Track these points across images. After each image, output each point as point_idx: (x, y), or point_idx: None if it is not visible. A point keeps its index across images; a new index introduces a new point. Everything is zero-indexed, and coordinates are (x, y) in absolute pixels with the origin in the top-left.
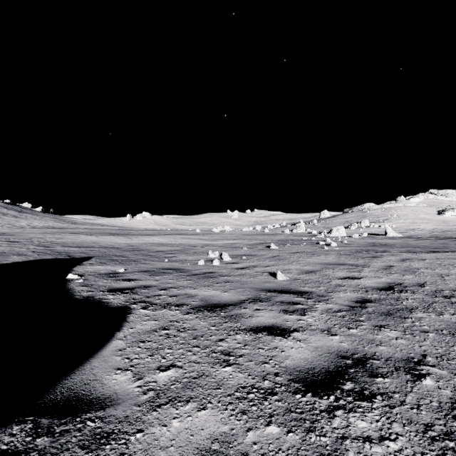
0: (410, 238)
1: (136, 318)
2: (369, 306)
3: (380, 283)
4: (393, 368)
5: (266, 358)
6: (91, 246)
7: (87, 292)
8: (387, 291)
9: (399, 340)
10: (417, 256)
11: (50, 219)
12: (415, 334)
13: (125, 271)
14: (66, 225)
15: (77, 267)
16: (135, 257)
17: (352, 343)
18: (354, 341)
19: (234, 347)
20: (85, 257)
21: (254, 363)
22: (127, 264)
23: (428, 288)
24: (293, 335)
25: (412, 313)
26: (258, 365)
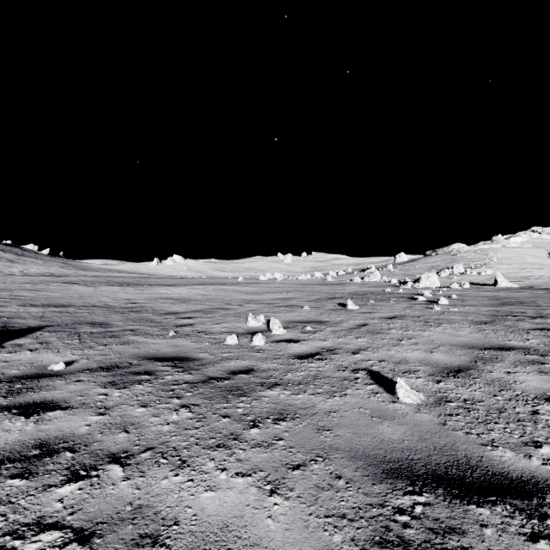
0: (535, 289)
1: None
2: None
3: None
4: None
5: None
6: (68, 305)
7: None
8: None
9: None
10: None
11: (55, 264)
12: None
13: (66, 369)
14: (72, 272)
15: None
16: (121, 326)
17: None
18: None
19: None
20: (29, 328)
21: None
22: (89, 346)
23: None
24: None
25: None
26: None
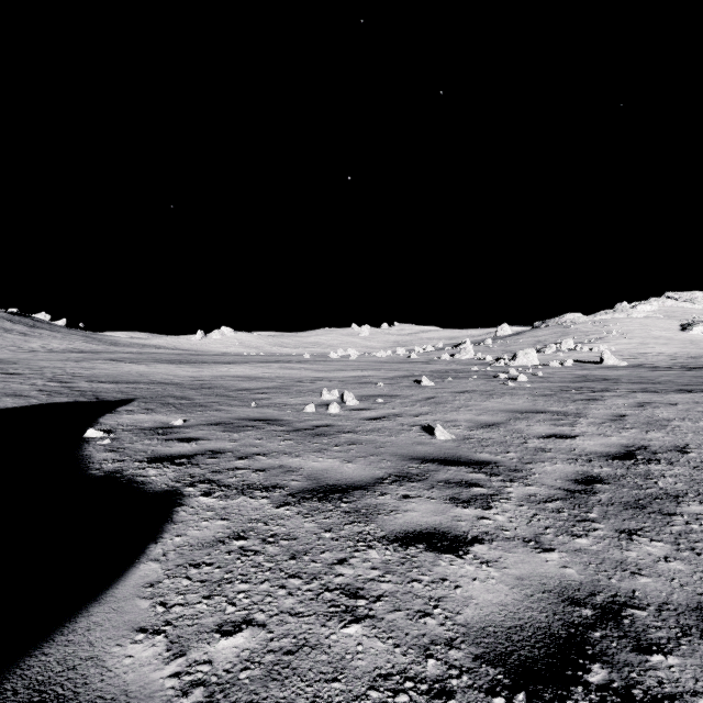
0: (641, 368)
1: (190, 515)
2: (600, 489)
3: (609, 445)
4: (678, 630)
5: (427, 602)
6: (136, 382)
7: (114, 463)
8: (625, 461)
9: (672, 564)
10: (662, 398)
11: (78, 337)
12: (697, 550)
13: (184, 424)
14: (102, 347)
15: (106, 417)
16: (203, 399)
17: (585, 568)
18: (588, 565)
19: (365, 577)
20: (122, 399)
21: (405, 614)
22: (188, 412)
23: (695, 455)
24: (473, 552)
25: (679, 504)
26: (413, 619)
